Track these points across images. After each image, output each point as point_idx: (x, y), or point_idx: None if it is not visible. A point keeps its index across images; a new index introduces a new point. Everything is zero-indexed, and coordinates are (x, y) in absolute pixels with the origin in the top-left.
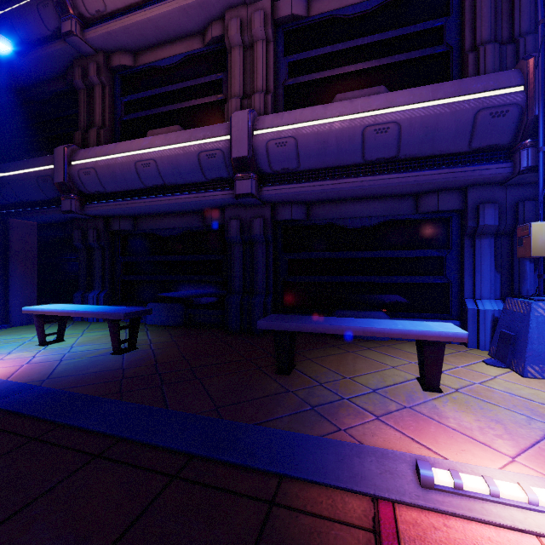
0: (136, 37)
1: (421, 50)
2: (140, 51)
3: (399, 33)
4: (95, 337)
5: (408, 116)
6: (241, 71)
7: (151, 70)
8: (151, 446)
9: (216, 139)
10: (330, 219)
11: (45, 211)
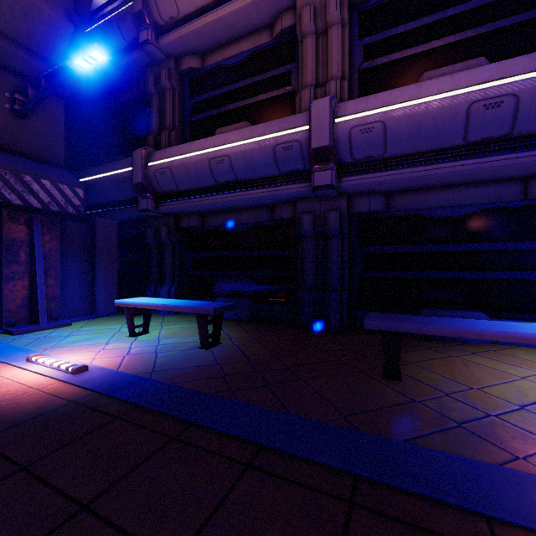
0: (206, 38)
1: (530, 11)
2: (208, 52)
3: None
4: (175, 330)
5: (529, 85)
6: (313, 59)
7: (217, 70)
8: (299, 459)
9: (293, 130)
10: (414, 209)
11: (123, 211)
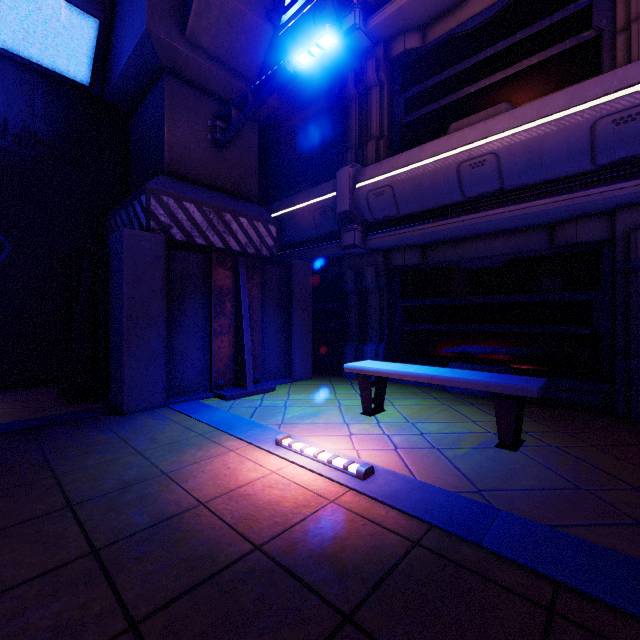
0: None
1: None
2: (432, 22)
3: None
4: (416, 408)
5: None
6: None
7: (445, 43)
8: None
9: (637, 87)
10: None
11: (316, 250)
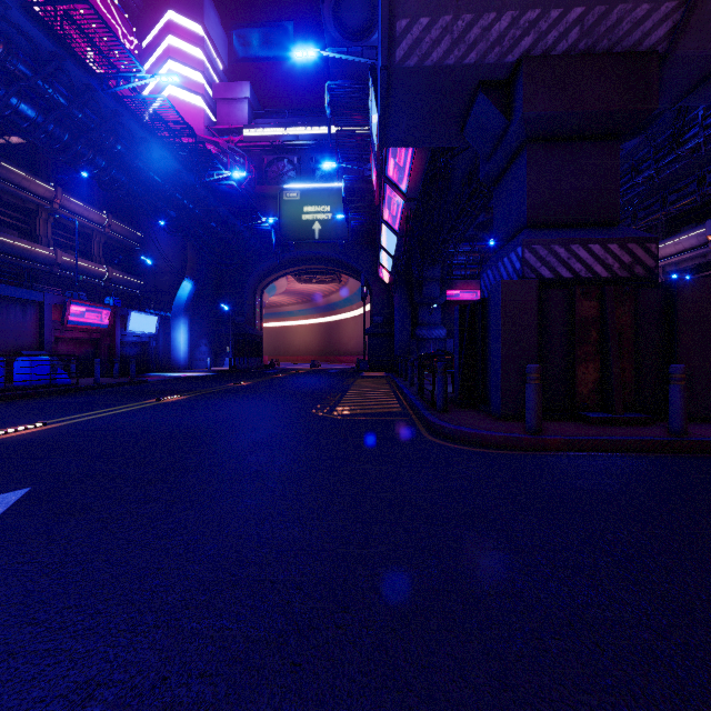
0: None
1: None
2: None
3: (702, 275)
4: None
5: None
6: None
7: None
8: None
9: None
10: None
11: None
